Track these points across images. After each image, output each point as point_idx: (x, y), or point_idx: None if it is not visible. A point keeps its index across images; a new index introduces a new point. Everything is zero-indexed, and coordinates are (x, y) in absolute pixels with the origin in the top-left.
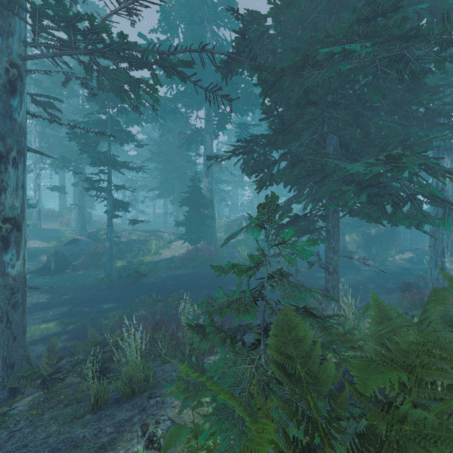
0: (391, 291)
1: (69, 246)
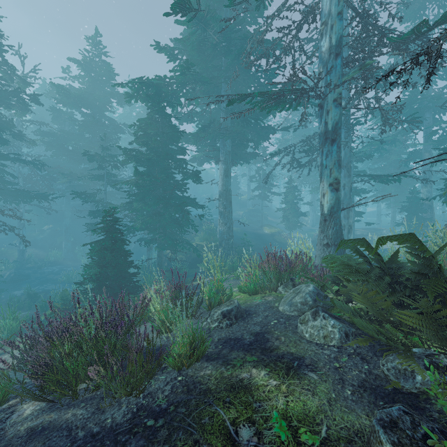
0: None
1: None
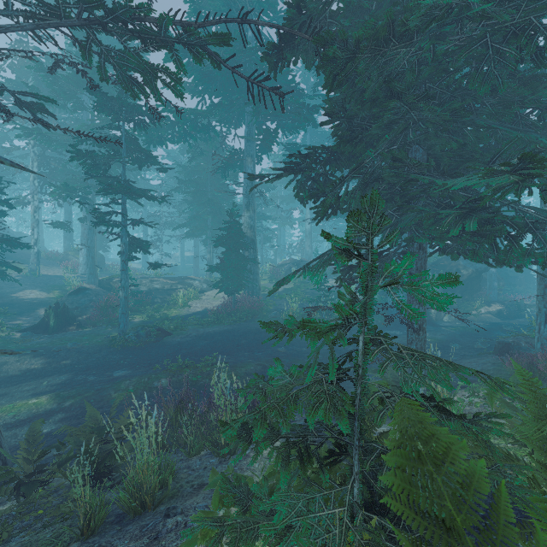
0: (482, 353)
1: (73, 297)
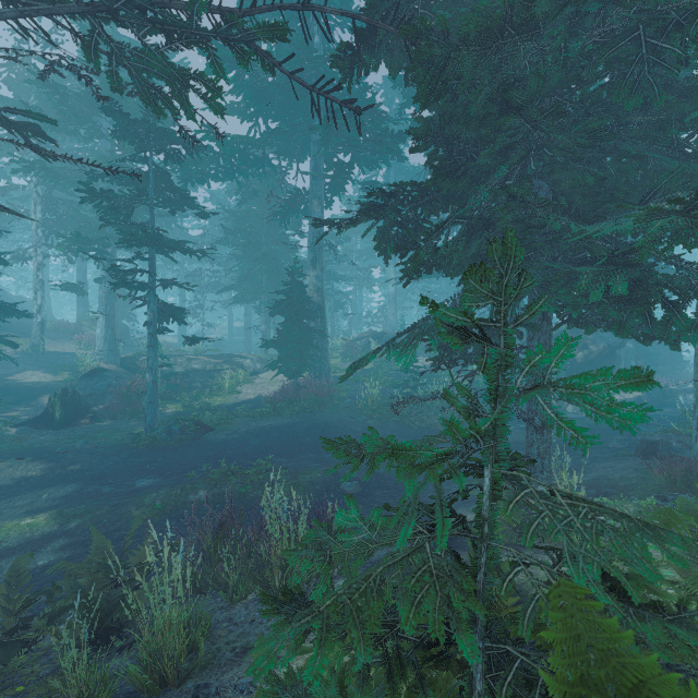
0: (619, 454)
1: (87, 380)
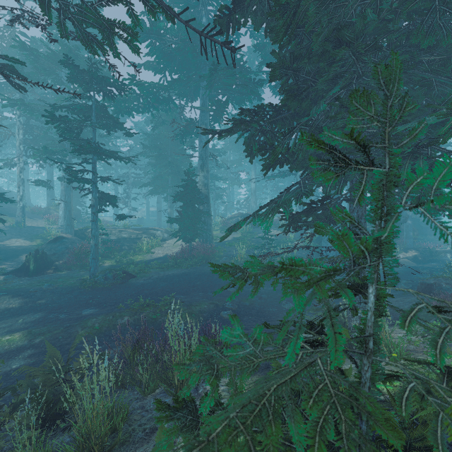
0: (406, 292)
1: (52, 245)
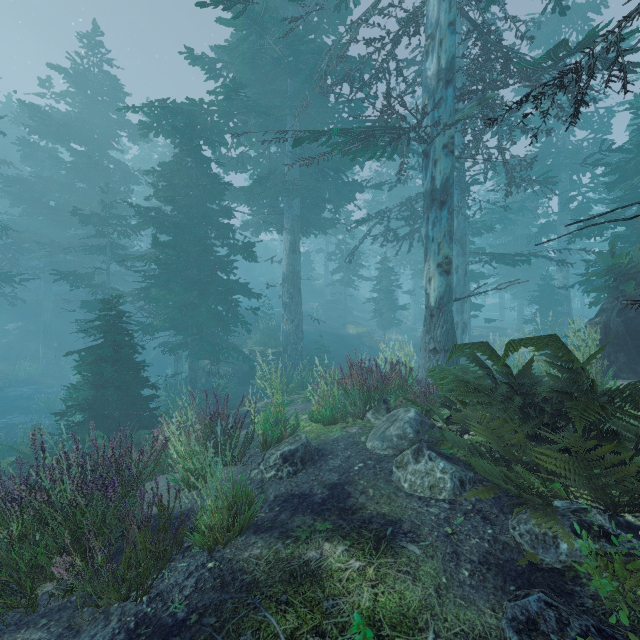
0: None
1: None
